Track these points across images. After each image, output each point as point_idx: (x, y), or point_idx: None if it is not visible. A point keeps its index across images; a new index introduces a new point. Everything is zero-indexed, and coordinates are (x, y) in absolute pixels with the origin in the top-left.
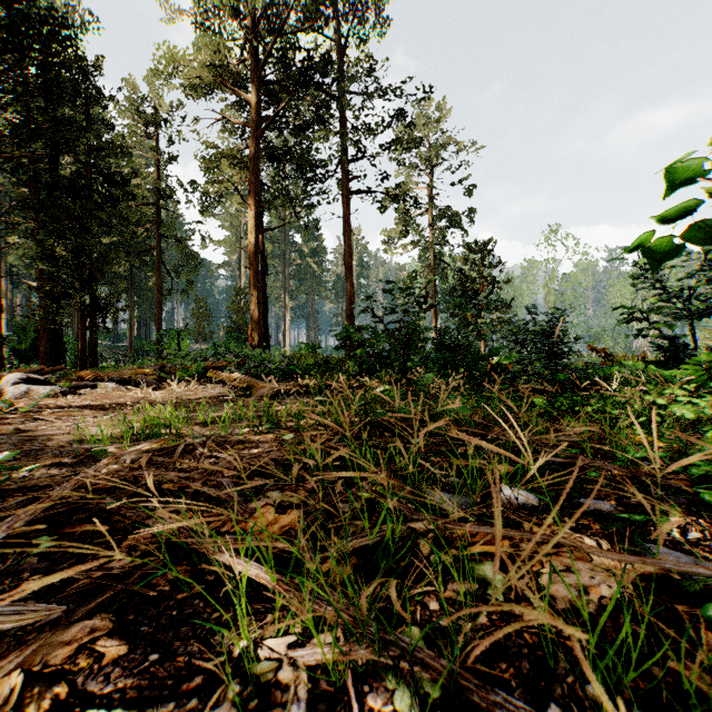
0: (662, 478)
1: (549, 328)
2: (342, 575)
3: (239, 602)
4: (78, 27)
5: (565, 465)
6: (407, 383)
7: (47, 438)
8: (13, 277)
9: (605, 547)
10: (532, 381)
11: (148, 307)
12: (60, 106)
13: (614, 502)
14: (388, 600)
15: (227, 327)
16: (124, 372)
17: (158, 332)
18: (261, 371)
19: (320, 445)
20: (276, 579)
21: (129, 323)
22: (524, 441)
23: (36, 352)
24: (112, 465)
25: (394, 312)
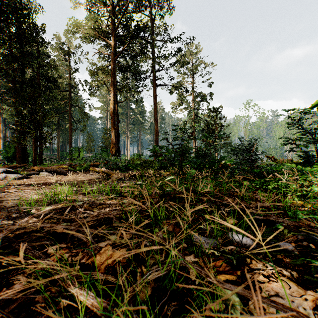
0: (314, 227)
1: (249, 148)
2: (145, 295)
3: (83, 316)
4: (34, 11)
5: (264, 220)
6: (182, 173)
7: (7, 202)
8: (6, 124)
9: (295, 276)
10: (241, 172)
11: (66, 137)
12: (26, 46)
13: (293, 244)
14: (171, 317)
15: (101, 146)
16: (53, 167)
17: (69, 148)
18: (116, 166)
19: (139, 207)
20: (103, 306)
21: (57, 144)
22: (255, 224)
23: (15, 157)
24: (34, 218)
25: (176, 140)
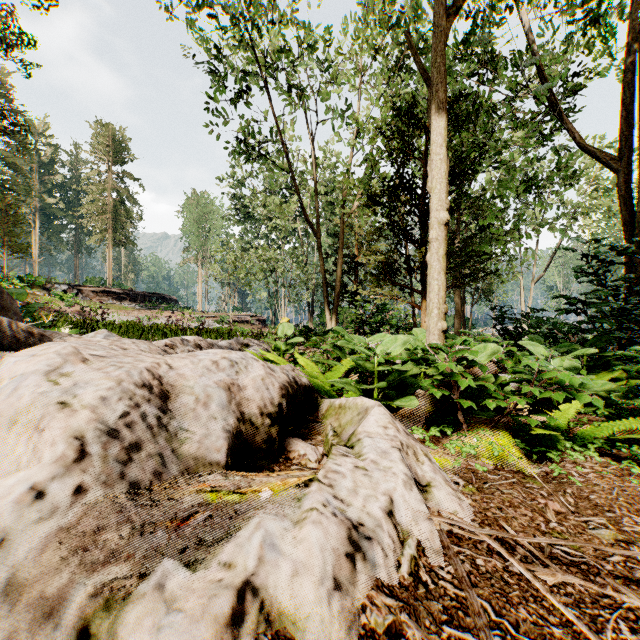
0: None
1: None
2: None
3: None
4: None
5: None
6: None
7: None
8: None
9: None
10: None
11: None
12: None
13: None
14: None
15: None
16: None
17: None
18: None
19: None
20: None
21: None
22: None
23: None
24: None
25: None
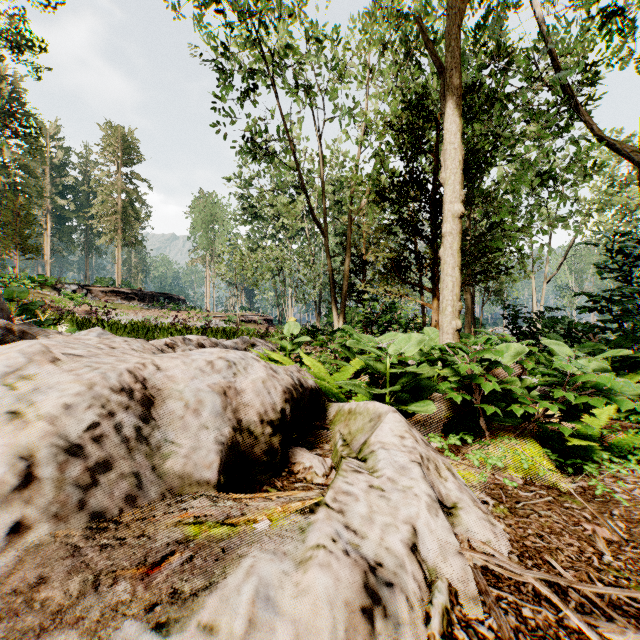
0: None
1: None
2: None
3: None
4: None
5: None
6: None
7: None
8: None
9: None
10: None
11: None
12: None
13: None
14: None
15: None
16: None
17: None
18: None
19: None
20: None
21: None
22: None
23: None
24: None
25: None
